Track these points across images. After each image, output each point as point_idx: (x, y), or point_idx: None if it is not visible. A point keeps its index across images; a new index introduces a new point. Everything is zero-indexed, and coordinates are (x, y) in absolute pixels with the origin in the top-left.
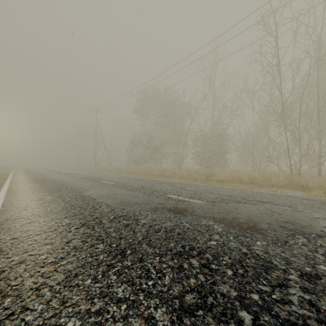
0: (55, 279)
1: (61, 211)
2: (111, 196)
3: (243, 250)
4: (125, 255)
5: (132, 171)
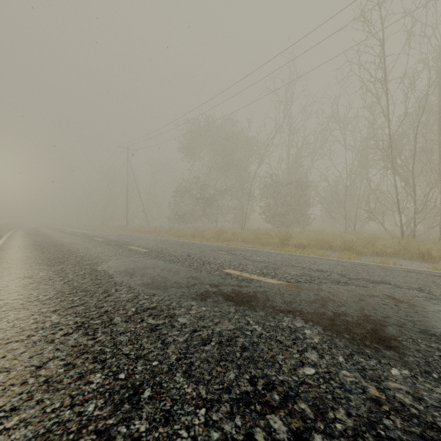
0: None
1: (52, 298)
2: (139, 272)
3: (371, 392)
4: (138, 404)
5: (176, 232)
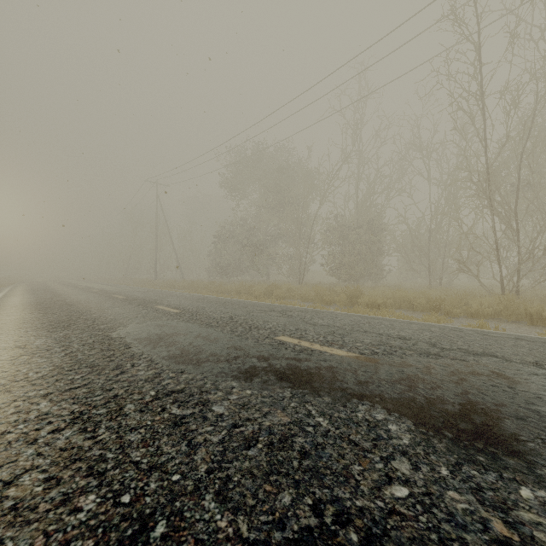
0: None
1: (46, 376)
2: (165, 340)
3: (496, 529)
4: None
5: (217, 287)
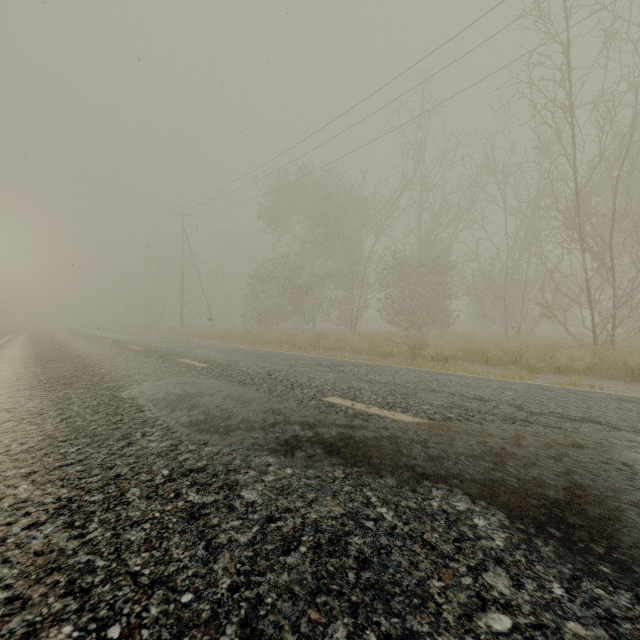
0: None
1: (32, 449)
2: (186, 402)
3: None
4: None
5: (254, 337)
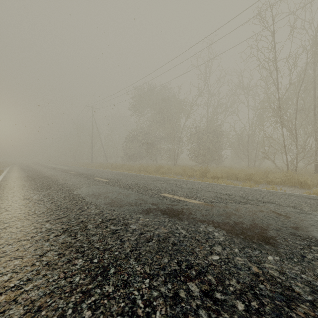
0: (10, 316)
1: (44, 212)
2: (102, 195)
3: (253, 270)
4: (107, 276)
5: (128, 167)
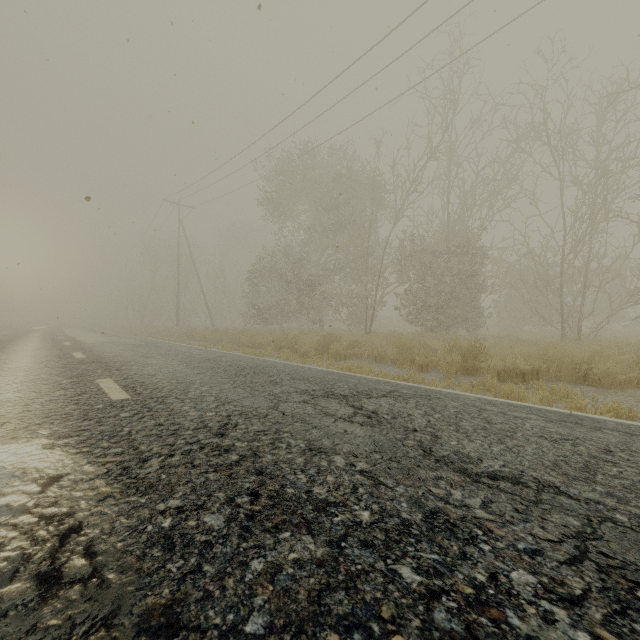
0: None
1: None
2: None
3: None
4: None
5: (248, 339)
